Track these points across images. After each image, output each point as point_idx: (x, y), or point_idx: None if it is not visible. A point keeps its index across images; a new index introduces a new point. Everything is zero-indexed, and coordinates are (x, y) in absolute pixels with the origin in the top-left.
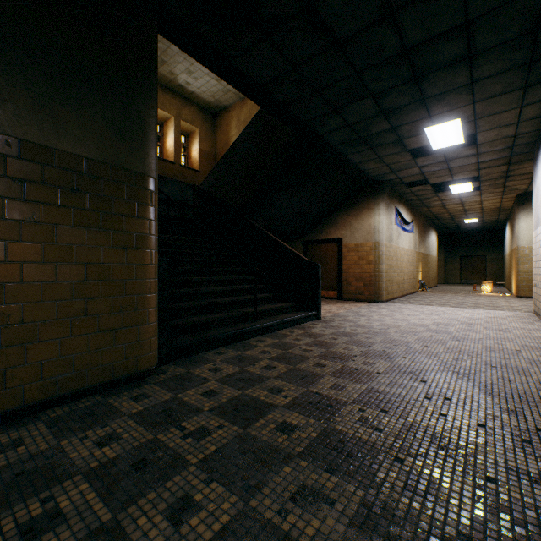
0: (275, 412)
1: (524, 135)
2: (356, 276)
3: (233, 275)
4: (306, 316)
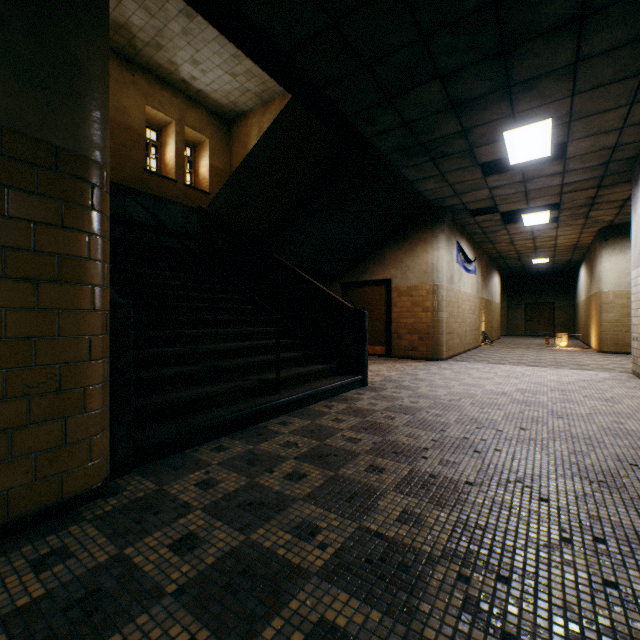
0: (303, 593)
1: (626, 147)
2: (409, 328)
3: (249, 327)
4: (348, 383)
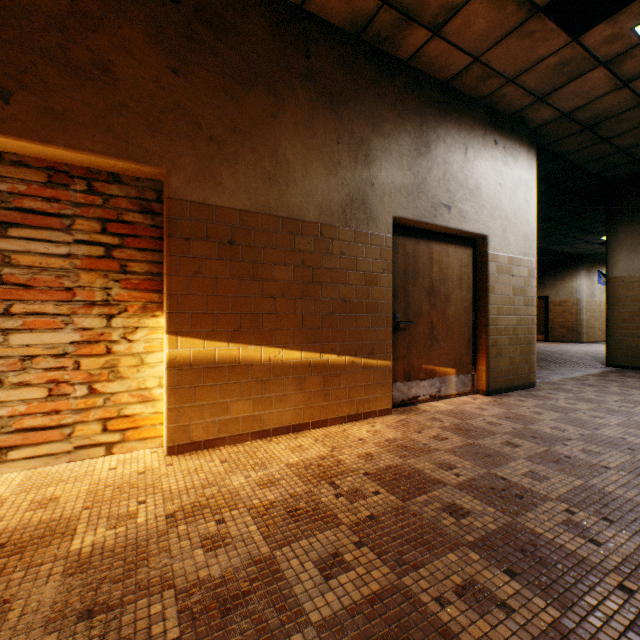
0: None
1: None
2: (559, 324)
3: None
4: None
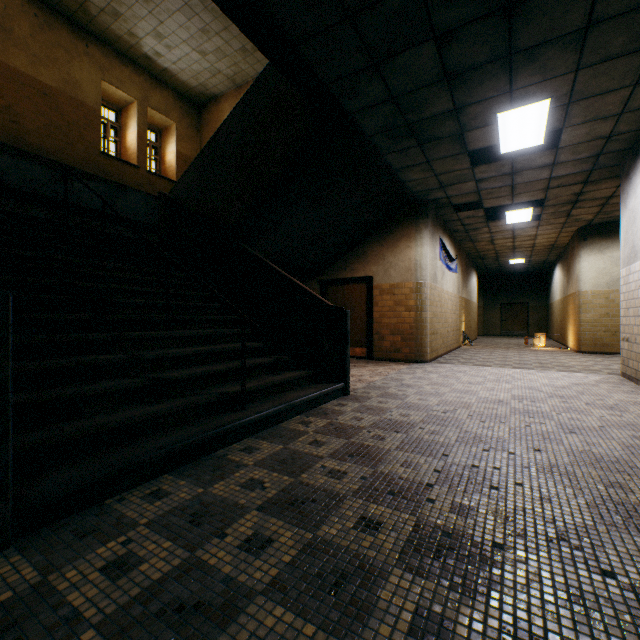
0: None
1: (620, 137)
2: (391, 328)
3: (213, 328)
4: (328, 392)
